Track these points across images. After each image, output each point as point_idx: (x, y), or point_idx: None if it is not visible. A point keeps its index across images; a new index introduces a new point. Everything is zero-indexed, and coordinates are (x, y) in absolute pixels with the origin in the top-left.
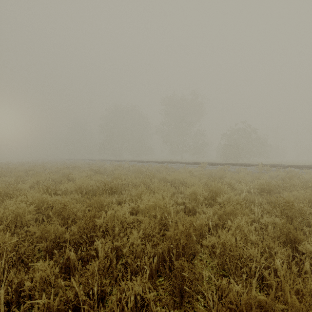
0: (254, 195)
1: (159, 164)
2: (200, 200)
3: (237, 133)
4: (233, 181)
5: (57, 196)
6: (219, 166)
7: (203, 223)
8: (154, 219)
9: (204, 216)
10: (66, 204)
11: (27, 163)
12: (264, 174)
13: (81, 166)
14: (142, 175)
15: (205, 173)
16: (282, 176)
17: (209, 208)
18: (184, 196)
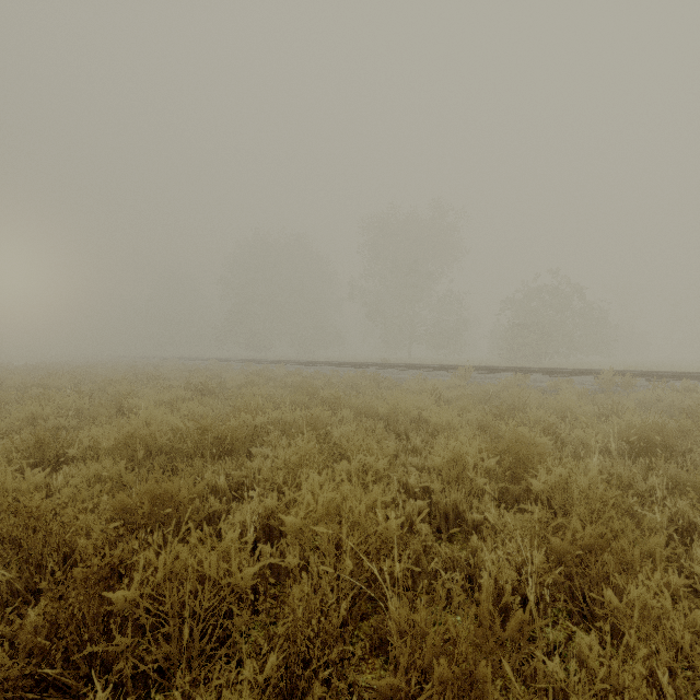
0: (619, 459)
1: (357, 369)
2: (475, 483)
3: (539, 298)
4: (551, 416)
5: (43, 473)
6: (502, 376)
7: (525, 626)
8: (334, 560)
9: (501, 547)
10: (36, 515)
11: (45, 366)
12: (624, 397)
13: (170, 376)
14: (313, 399)
15: (474, 395)
16: (671, 401)
17: (509, 514)
18: (424, 461)
